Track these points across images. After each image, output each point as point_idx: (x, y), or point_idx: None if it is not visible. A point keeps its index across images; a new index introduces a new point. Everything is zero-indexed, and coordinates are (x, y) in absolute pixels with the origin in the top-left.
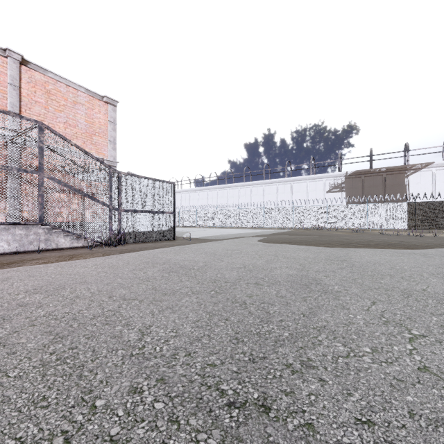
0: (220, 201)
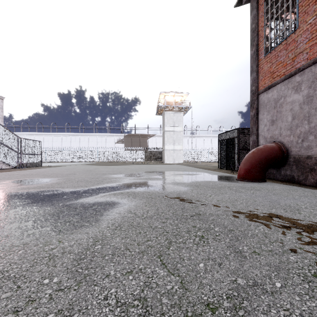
0: (46, 144)
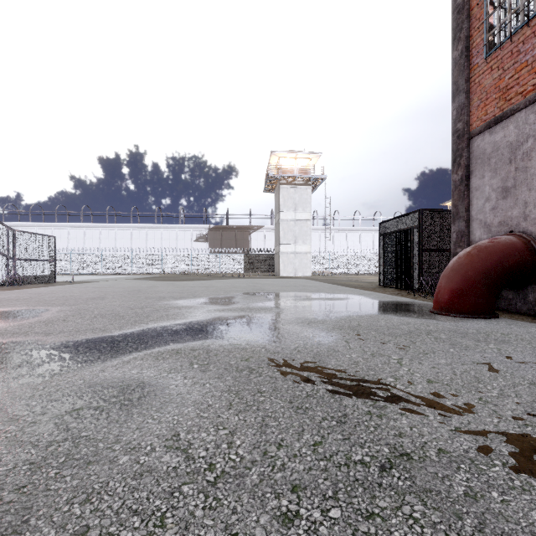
0: (72, 243)
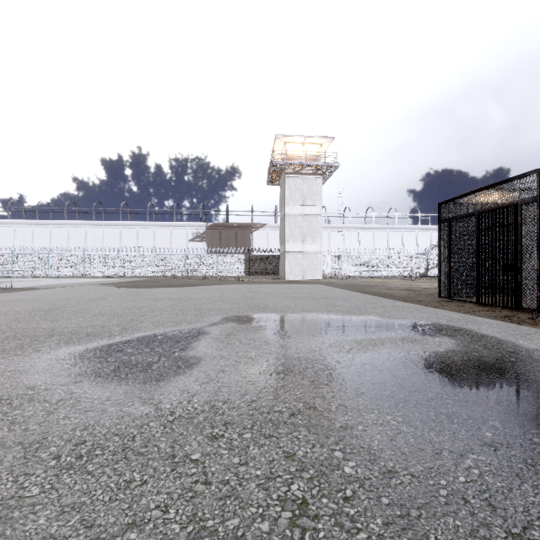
0: (55, 242)
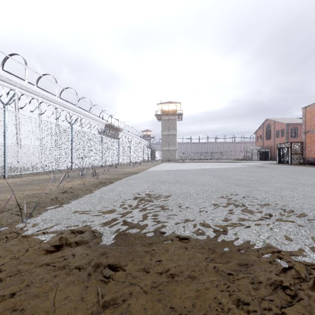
0: None
